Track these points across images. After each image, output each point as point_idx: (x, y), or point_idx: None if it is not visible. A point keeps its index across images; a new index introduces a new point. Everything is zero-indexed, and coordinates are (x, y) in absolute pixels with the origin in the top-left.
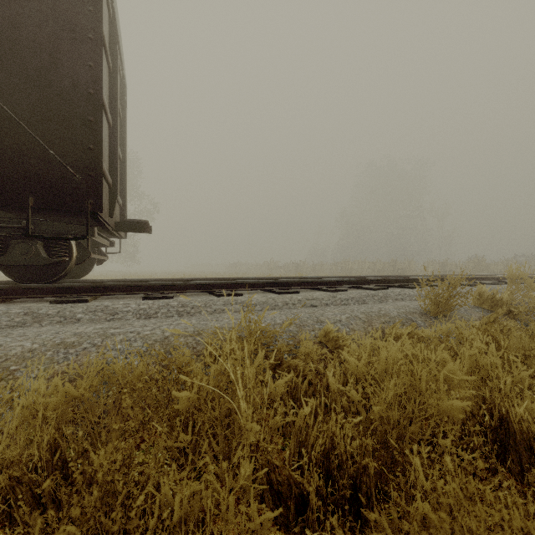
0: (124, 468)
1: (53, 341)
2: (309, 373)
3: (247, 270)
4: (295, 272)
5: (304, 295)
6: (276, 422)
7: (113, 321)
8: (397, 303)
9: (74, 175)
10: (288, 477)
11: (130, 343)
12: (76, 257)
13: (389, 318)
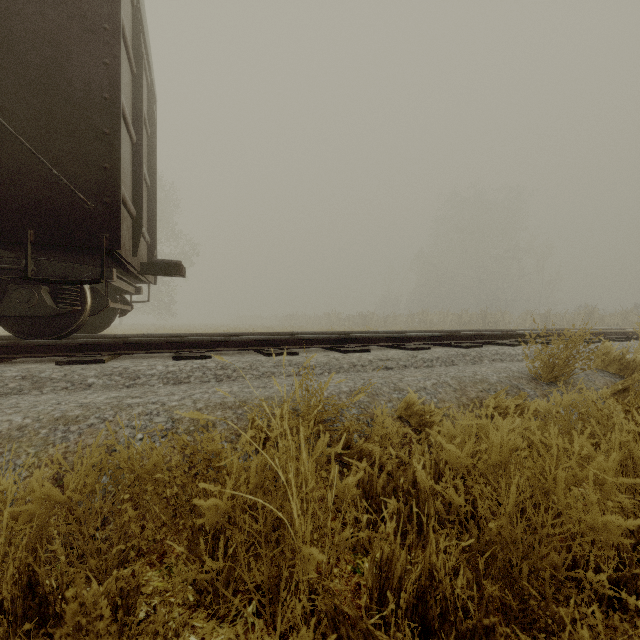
0: (113, 627)
1: (51, 415)
2: (388, 462)
3: (303, 323)
4: (362, 325)
5: (376, 354)
6: (345, 538)
7: (133, 387)
8: (495, 364)
9: (85, 202)
10: (366, 634)
11: (151, 418)
12: (91, 306)
13: (488, 384)
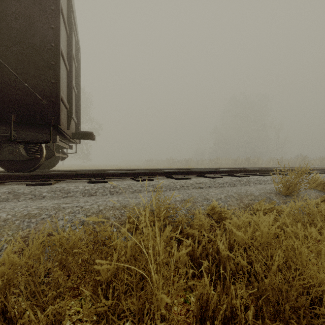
0: None
1: (21, 213)
2: (203, 240)
3: (155, 164)
4: (185, 165)
5: (194, 180)
6: (180, 285)
7: (66, 198)
8: (257, 185)
9: (41, 100)
10: None
11: (75, 215)
12: (45, 155)
13: (254, 196)
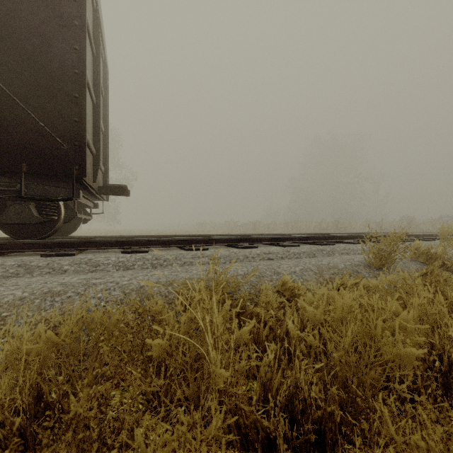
0: (99, 415)
1: (41, 290)
2: (270, 319)
3: (211, 228)
4: (252, 230)
5: (262, 250)
6: (241, 366)
7: (95, 272)
8: (343, 256)
9: (62, 145)
10: (255, 421)
11: (110, 292)
12: (64, 216)
13: (338, 269)
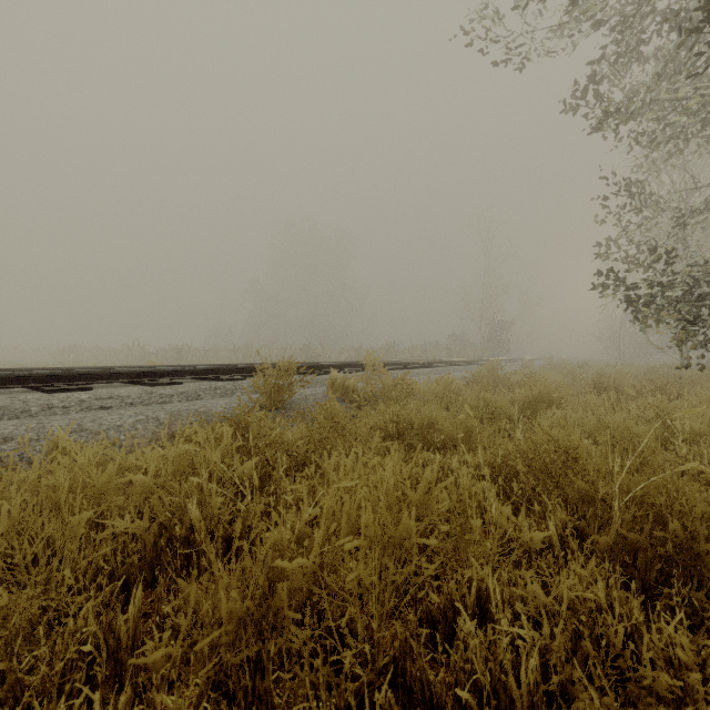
0: None
1: None
2: None
3: (92, 358)
4: (175, 360)
5: (98, 393)
6: None
7: None
8: (245, 396)
9: None
10: None
11: None
12: None
13: (207, 416)
